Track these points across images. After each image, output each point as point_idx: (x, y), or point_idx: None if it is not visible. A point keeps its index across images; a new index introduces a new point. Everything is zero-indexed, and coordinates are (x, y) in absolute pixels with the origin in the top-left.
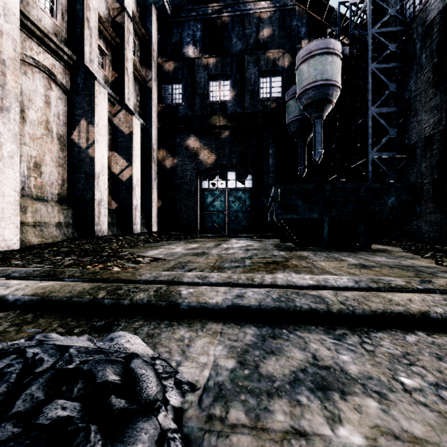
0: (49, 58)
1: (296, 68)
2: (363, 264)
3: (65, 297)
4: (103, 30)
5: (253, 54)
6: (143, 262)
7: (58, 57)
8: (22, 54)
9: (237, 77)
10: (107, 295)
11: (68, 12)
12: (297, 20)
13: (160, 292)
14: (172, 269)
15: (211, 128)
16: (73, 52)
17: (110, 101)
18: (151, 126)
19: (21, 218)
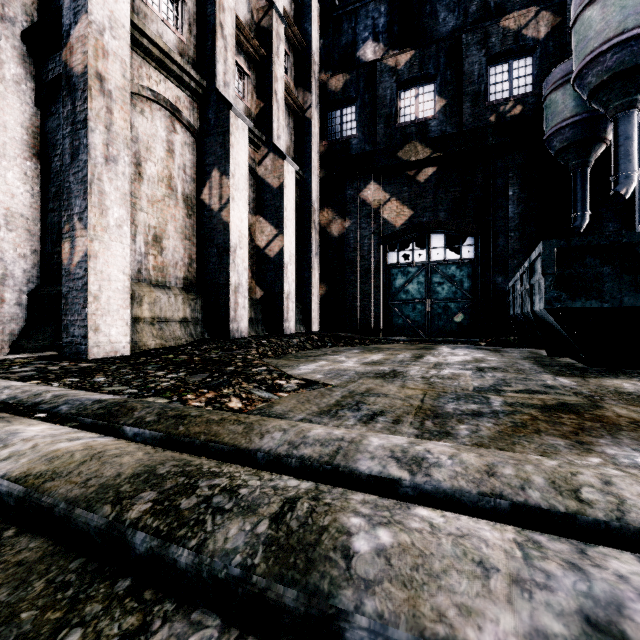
0: (172, 88)
1: (573, 20)
2: None
3: (64, 499)
4: (243, 41)
5: (477, 28)
6: (286, 388)
7: (183, 86)
8: (138, 86)
9: (448, 74)
10: (150, 510)
11: (197, 21)
12: None
13: (288, 527)
14: (335, 409)
15: (403, 167)
16: (203, 75)
17: (253, 143)
18: (310, 176)
19: (135, 311)
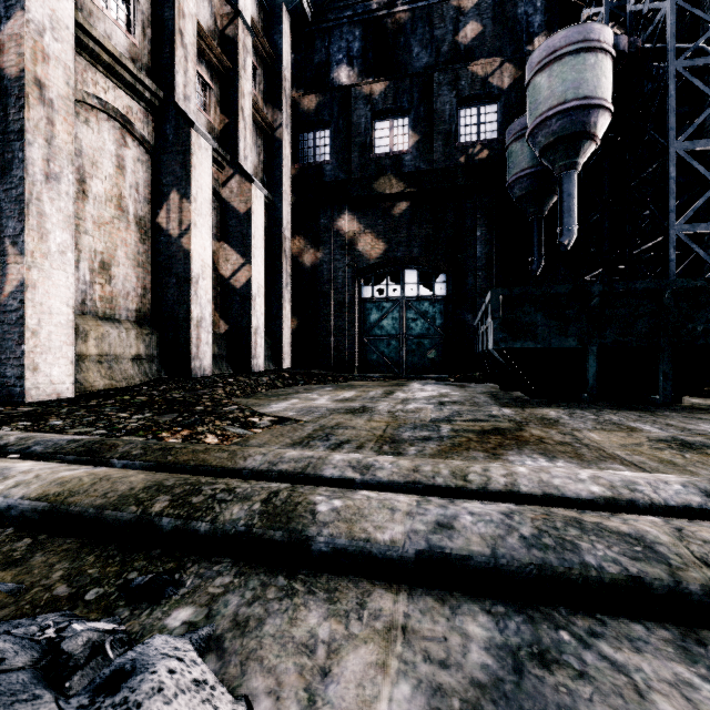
0: (122, 97)
1: (527, 82)
2: (681, 439)
3: (92, 506)
4: (205, 49)
5: (449, 69)
6: (259, 425)
7: (136, 95)
8: (82, 92)
9: (421, 110)
10: (169, 506)
11: (152, 23)
12: (525, 4)
13: (275, 504)
14: (307, 440)
15: (378, 199)
16: (159, 85)
17: (216, 162)
18: (280, 200)
19: (79, 348)
